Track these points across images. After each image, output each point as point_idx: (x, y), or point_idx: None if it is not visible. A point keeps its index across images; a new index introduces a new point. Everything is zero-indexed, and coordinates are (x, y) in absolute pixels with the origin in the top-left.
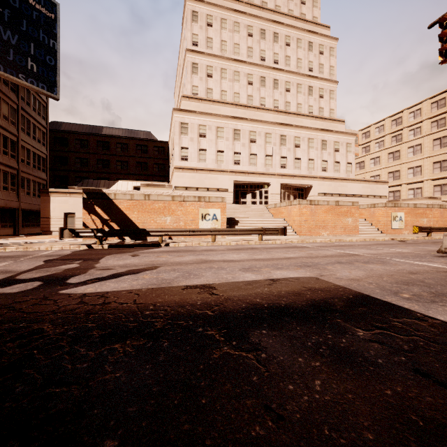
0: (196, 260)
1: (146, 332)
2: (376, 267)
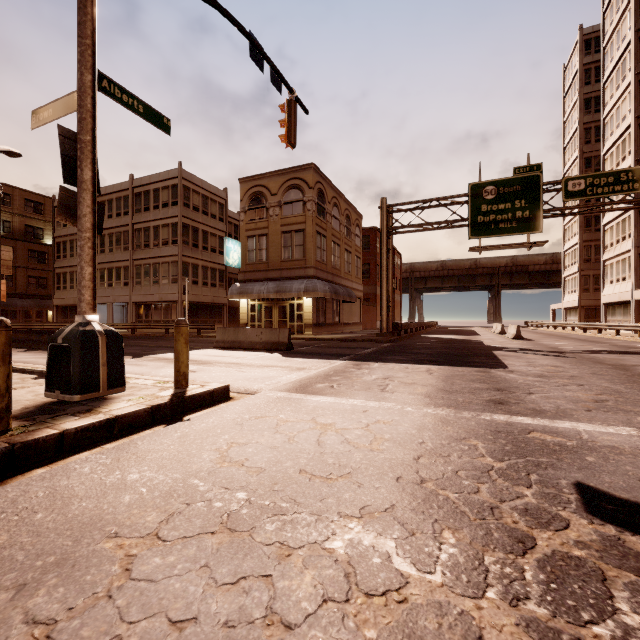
0: (628, 364)
1: (439, 352)
2: (559, 392)
